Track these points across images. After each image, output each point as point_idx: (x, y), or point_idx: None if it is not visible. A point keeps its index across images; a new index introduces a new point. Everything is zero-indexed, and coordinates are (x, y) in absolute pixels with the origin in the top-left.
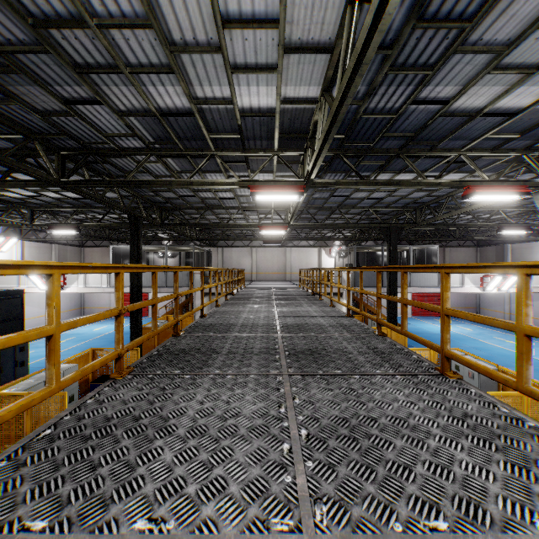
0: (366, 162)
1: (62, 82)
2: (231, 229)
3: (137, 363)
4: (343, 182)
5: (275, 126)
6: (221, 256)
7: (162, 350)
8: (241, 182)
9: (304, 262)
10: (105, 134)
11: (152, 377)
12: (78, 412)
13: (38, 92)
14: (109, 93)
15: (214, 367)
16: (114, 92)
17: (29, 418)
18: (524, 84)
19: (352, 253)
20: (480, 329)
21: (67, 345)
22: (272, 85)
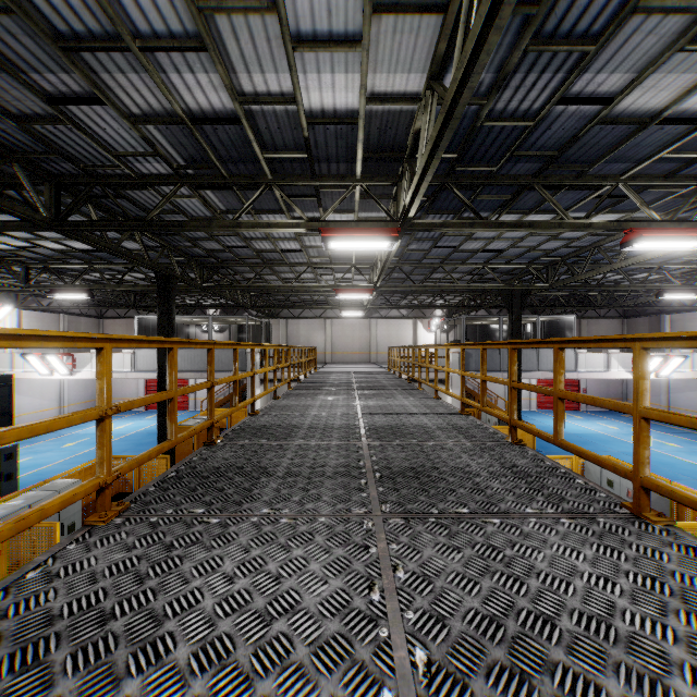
0: (485, 196)
1: (41, 66)
2: (297, 294)
3: (139, 493)
4: (453, 223)
5: (358, 140)
6: (285, 330)
7: (183, 470)
8: (309, 223)
9: (394, 338)
10: (115, 152)
11: (156, 522)
12: (2, 601)
13: (8, 83)
14: (112, 86)
15: (261, 502)
16: (121, 83)
17: (3, 559)
18: None
19: (458, 327)
20: (629, 428)
21: (78, 450)
22: (354, 71)
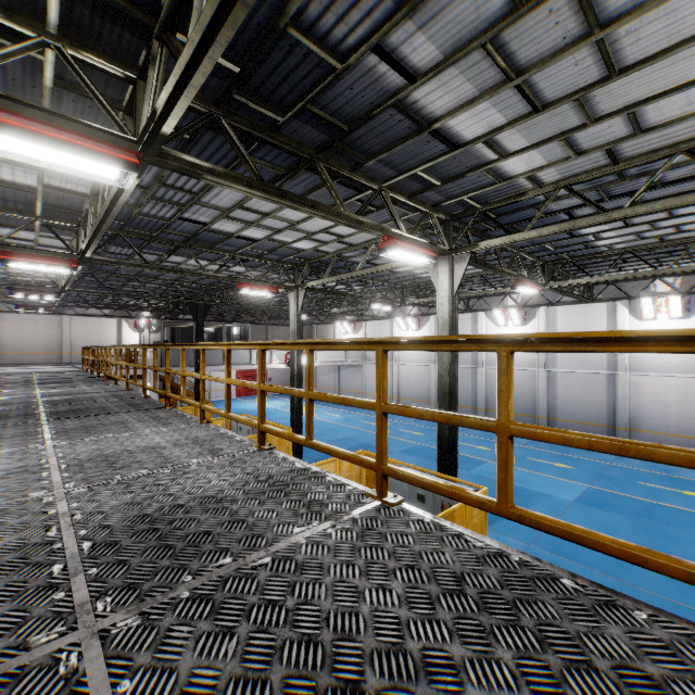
0: (155, 244)
1: None
2: None
3: None
4: (126, 263)
5: (38, 199)
6: None
7: None
8: None
9: (95, 337)
10: None
11: None
12: None
13: None
14: None
15: None
16: None
17: None
18: (251, 228)
19: (167, 328)
20: None
21: None
22: (33, 174)
